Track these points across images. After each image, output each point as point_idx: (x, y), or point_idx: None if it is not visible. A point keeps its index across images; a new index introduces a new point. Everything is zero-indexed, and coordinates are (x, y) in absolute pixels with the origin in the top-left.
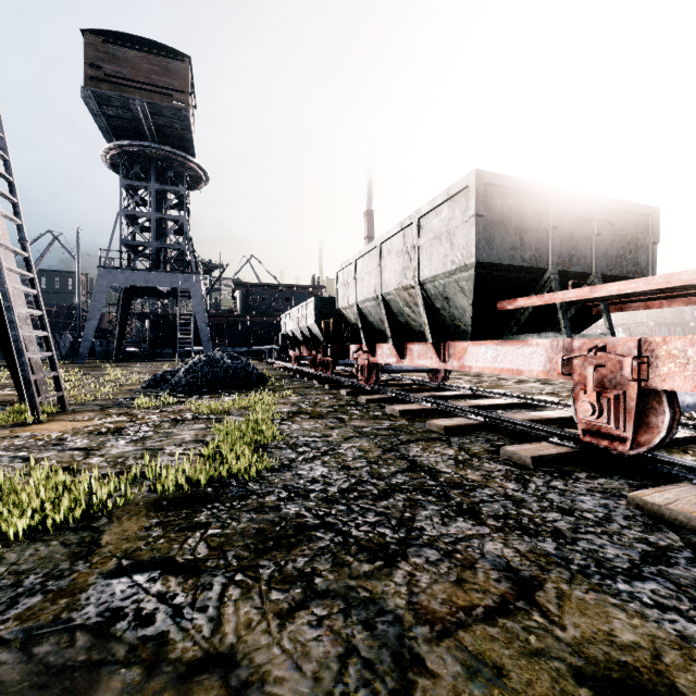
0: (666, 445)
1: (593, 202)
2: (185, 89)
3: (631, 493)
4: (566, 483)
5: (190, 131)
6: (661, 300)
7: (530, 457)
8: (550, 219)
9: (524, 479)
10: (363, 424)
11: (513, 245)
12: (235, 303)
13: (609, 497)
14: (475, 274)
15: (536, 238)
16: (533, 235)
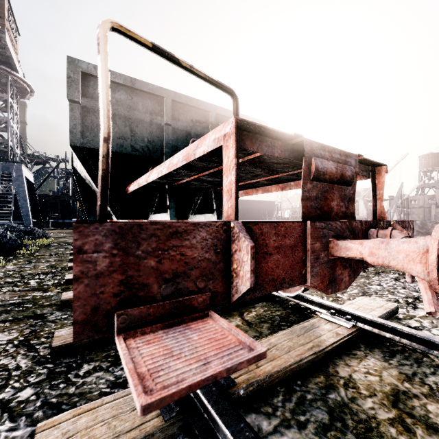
0: (232, 308)
1: (207, 109)
2: (1, 15)
3: (47, 420)
4: (39, 389)
5: (9, 49)
6: (253, 189)
7: (51, 347)
8: (164, 117)
9: (0, 387)
10: (1, 299)
11: (122, 134)
12: (68, 187)
13: (43, 419)
14: (80, 158)
15: (150, 132)
16: (146, 128)
